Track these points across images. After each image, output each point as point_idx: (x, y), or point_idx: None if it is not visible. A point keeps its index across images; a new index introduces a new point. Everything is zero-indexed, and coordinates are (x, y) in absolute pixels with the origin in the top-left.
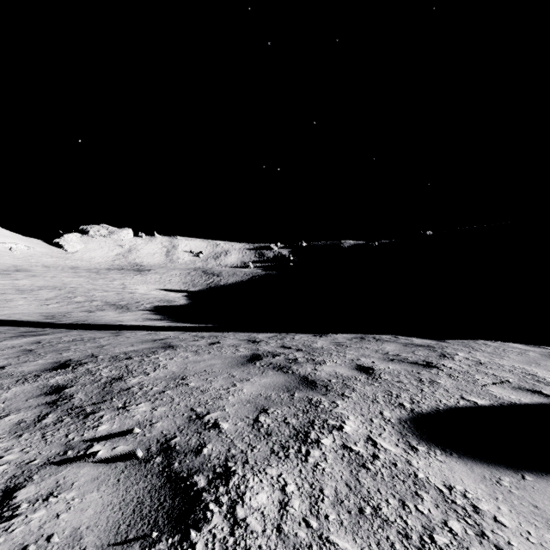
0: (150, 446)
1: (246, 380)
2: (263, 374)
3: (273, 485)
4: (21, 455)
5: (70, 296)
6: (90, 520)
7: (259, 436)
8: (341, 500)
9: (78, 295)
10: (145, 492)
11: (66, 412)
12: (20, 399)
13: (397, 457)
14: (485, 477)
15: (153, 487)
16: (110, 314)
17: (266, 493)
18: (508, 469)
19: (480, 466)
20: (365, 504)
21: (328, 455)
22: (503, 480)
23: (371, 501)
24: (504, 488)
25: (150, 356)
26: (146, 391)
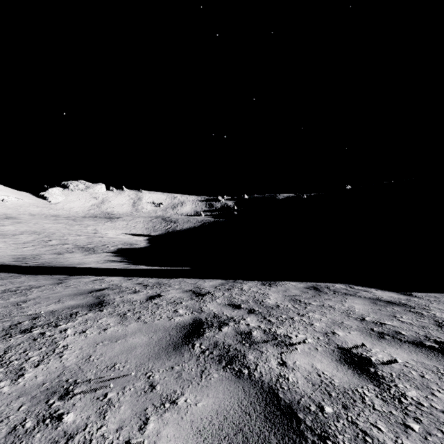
0: None
1: (170, 402)
2: (202, 379)
3: None
4: None
5: (46, 239)
6: None
7: None
8: None
9: (53, 239)
10: None
11: None
12: None
13: None
14: None
15: None
16: (76, 256)
17: None
18: None
19: None
20: None
21: None
22: None
23: None
24: None
25: (60, 324)
26: None
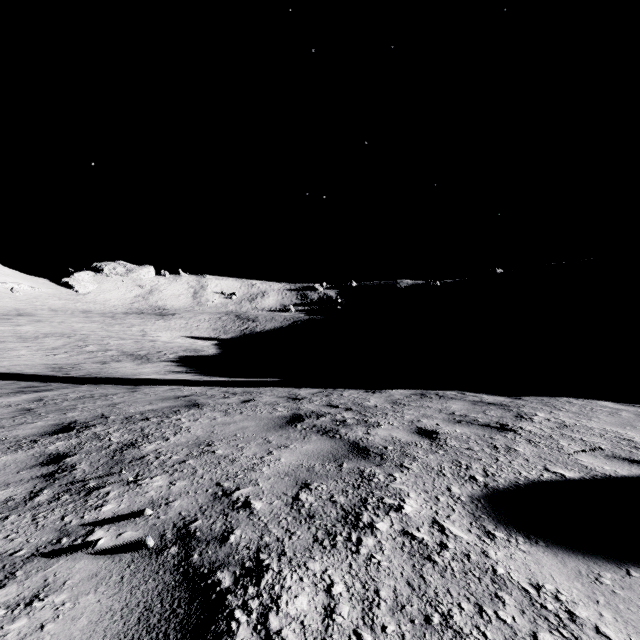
0: (165, 532)
1: (284, 446)
2: (305, 439)
3: (316, 584)
4: (3, 543)
5: (80, 344)
6: (82, 633)
7: (299, 519)
8: (402, 605)
9: (90, 343)
10: (155, 595)
11: (65, 487)
12: (10, 470)
13: (470, 546)
14: (580, 572)
15: (165, 588)
16: (127, 366)
17: (307, 596)
18: (608, 562)
19: (574, 557)
20: (432, 611)
21: (385, 543)
22: (603, 577)
23: (440, 606)
24: (605, 587)
25: (171, 416)
26: (164, 460)
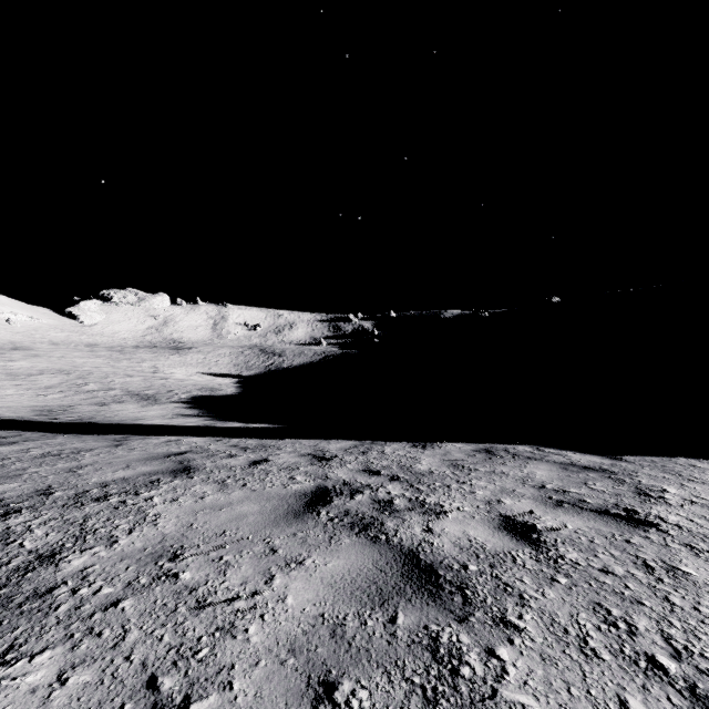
0: None
1: (296, 563)
2: (331, 544)
3: None
4: None
5: (79, 382)
6: None
7: None
8: None
9: (91, 381)
10: None
11: None
12: None
13: None
14: None
15: None
16: (129, 409)
17: None
18: None
19: None
20: None
21: None
22: None
23: None
24: None
25: (141, 493)
26: (81, 600)
